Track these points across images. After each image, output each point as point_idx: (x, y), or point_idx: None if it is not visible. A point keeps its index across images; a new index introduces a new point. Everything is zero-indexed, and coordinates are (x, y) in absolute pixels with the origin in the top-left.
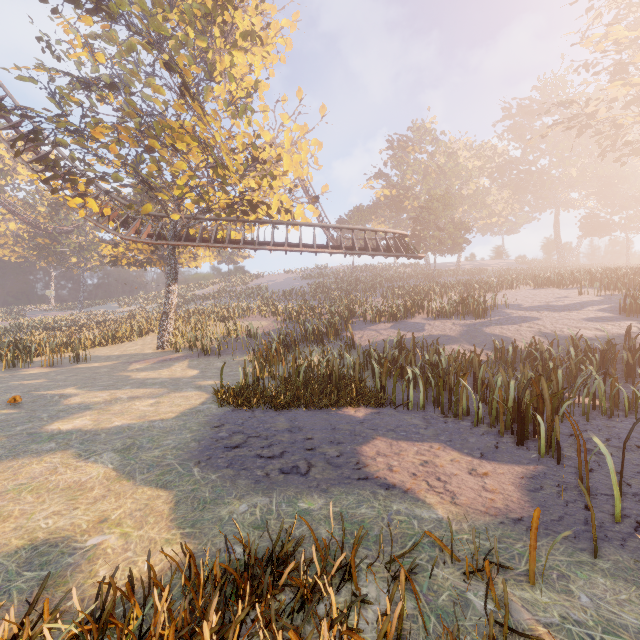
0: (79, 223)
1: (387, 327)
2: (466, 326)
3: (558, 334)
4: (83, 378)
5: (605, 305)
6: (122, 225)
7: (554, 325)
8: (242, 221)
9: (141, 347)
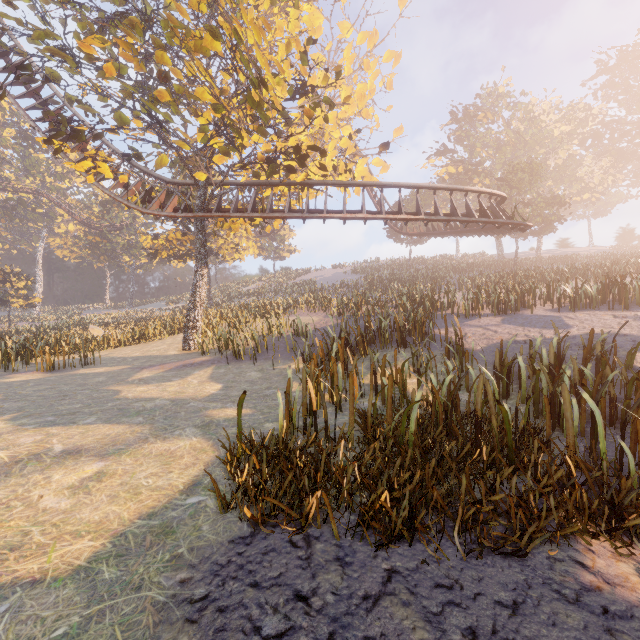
0: (128, 220)
1: (497, 322)
2: None
3: None
4: (51, 394)
5: None
6: (145, 199)
7: None
8: (287, 184)
9: (166, 347)
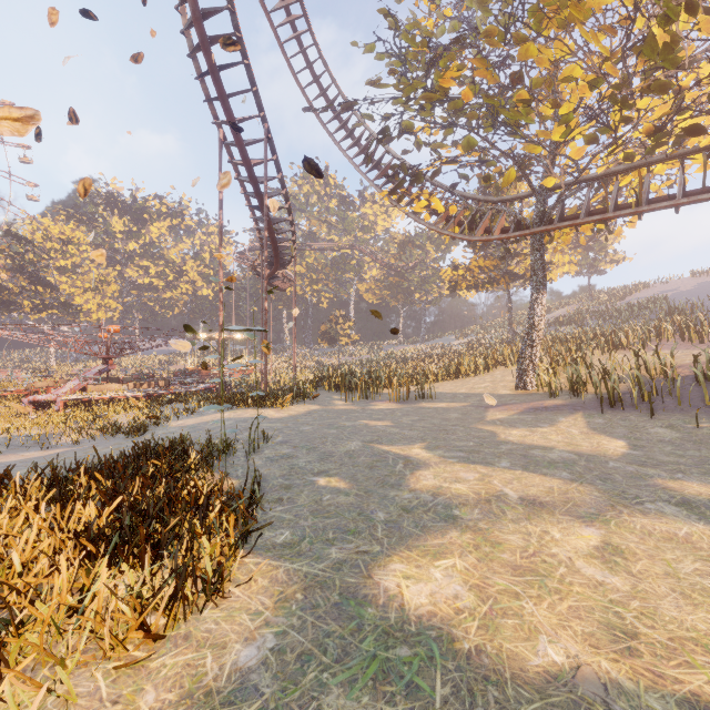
0: (421, 257)
1: None
2: None
3: None
4: (431, 427)
5: None
6: (468, 227)
7: None
8: (677, 156)
9: (491, 385)
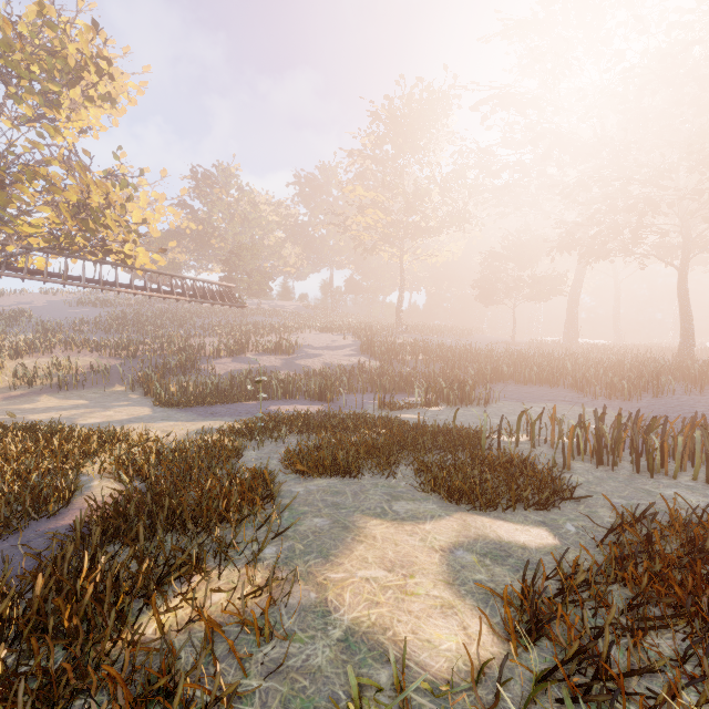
0: None
1: (230, 361)
2: (285, 360)
3: (333, 364)
4: None
5: (354, 347)
6: None
7: (331, 359)
8: (83, 259)
9: None
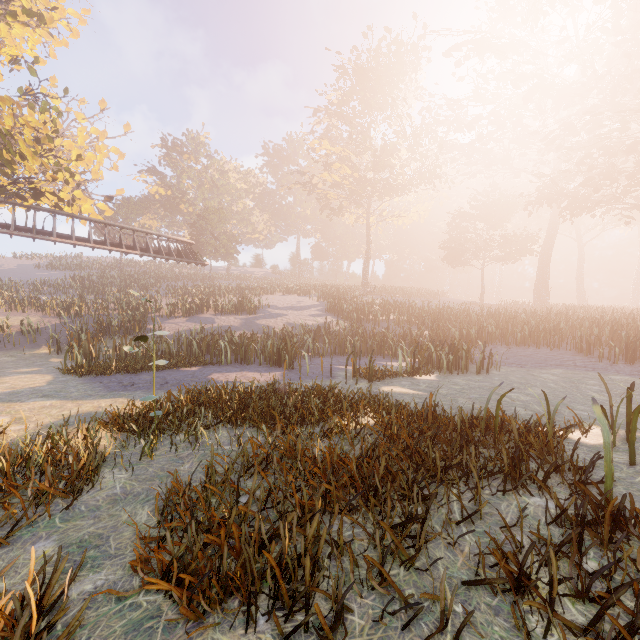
0: None
1: (184, 321)
2: (244, 319)
3: (297, 324)
4: None
5: (320, 307)
6: None
7: (295, 318)
8: (12, 203)
9: None
